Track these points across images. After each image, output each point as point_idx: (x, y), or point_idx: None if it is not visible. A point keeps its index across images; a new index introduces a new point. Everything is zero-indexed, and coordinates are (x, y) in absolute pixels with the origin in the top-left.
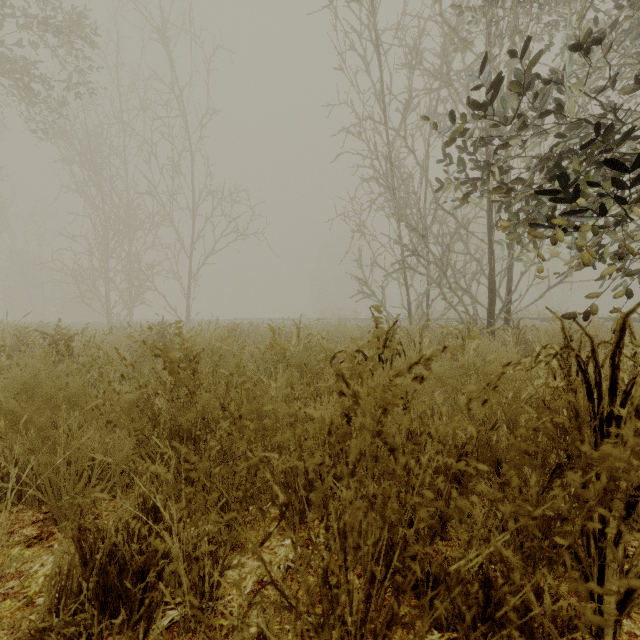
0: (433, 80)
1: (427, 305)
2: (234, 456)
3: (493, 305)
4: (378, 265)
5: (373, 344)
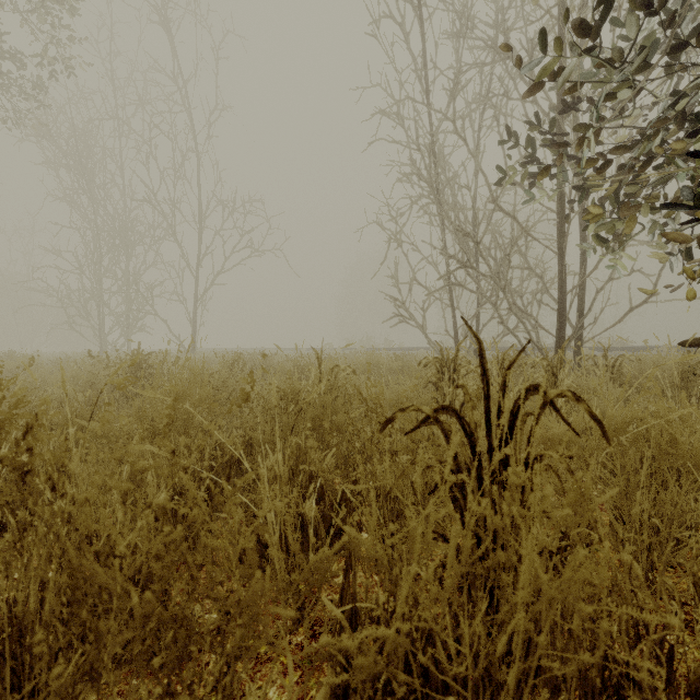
0: (486, 56)
1: (477, 331)
2: None
3: (563, 330)
4: (418, 282)
5: None
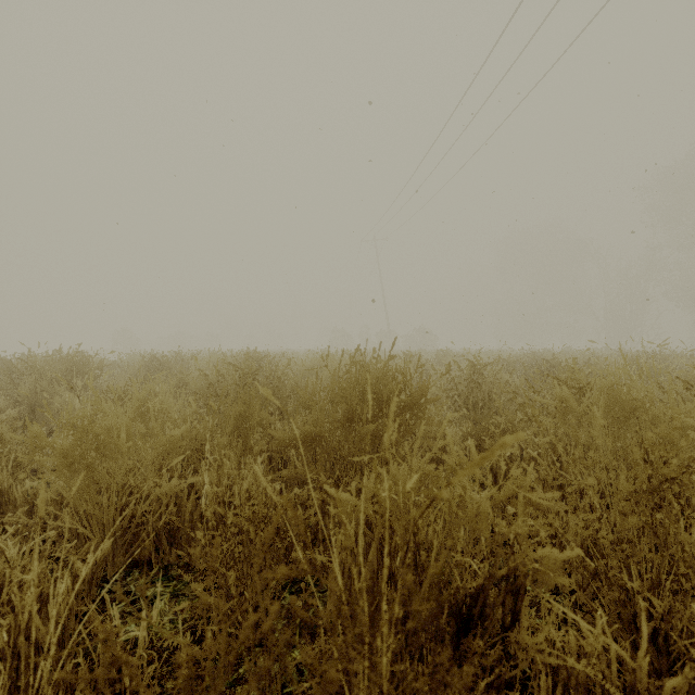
0: None
1: None
2: None
3: None
4: None
5: None
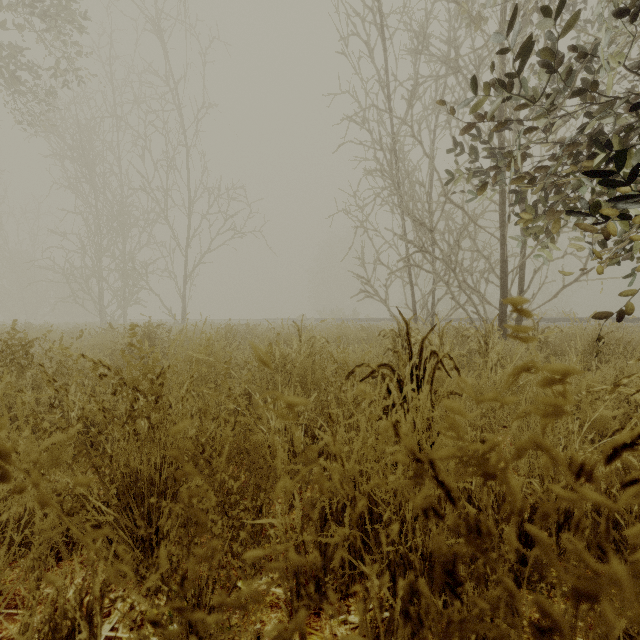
0: (440, 68)
1: (433, 305)
2: (209, 533)
3: (505, 305)
4: (381, 263)
5: (543, 403)
